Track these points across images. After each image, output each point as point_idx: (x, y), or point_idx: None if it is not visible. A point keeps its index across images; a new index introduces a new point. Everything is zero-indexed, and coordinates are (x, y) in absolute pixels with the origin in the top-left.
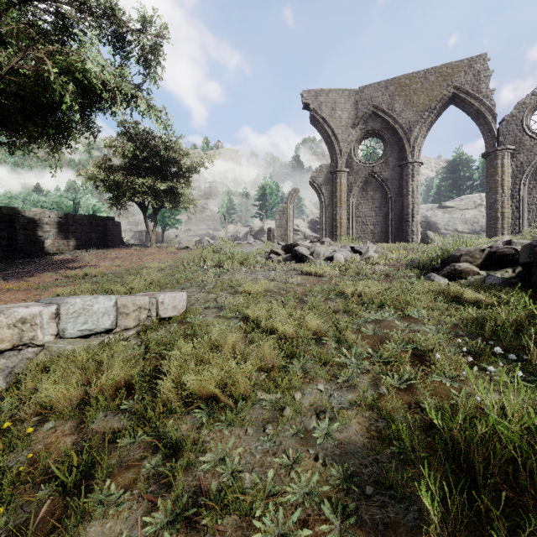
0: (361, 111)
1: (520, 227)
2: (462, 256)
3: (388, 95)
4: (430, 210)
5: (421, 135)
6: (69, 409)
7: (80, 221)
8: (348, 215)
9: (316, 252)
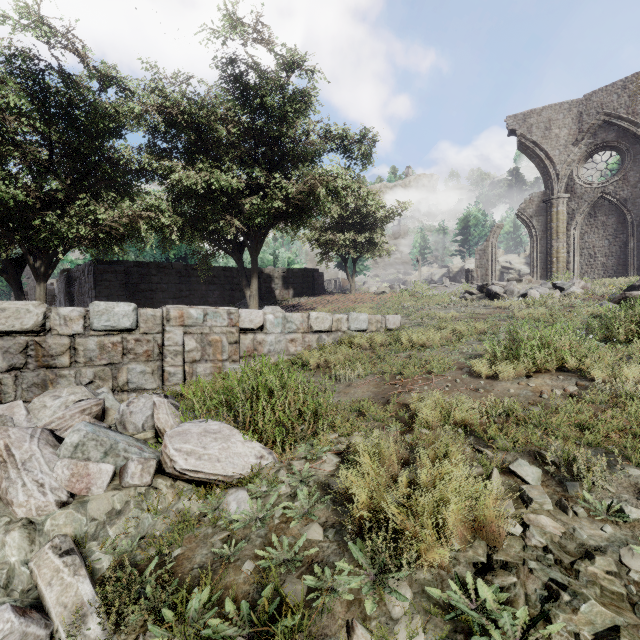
0: (586, 123)
1: None
2: None
3: (626, 96)
4: None
5: None
6: (367, 348)
7: (296, 274)
8: (568, 247)
9: (509, 290)
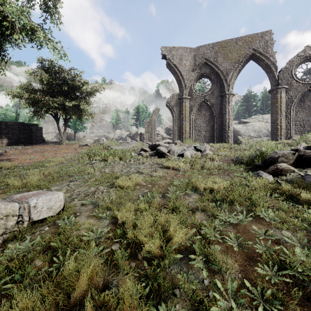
0: (197, 61)
1: (291, 134)
2: (279, 157)
3: (214, 52)
4: (235, 123)
5: (233, 77)
6: None
7: (11, 126)
8: (190, 125)
9: (172, 150)
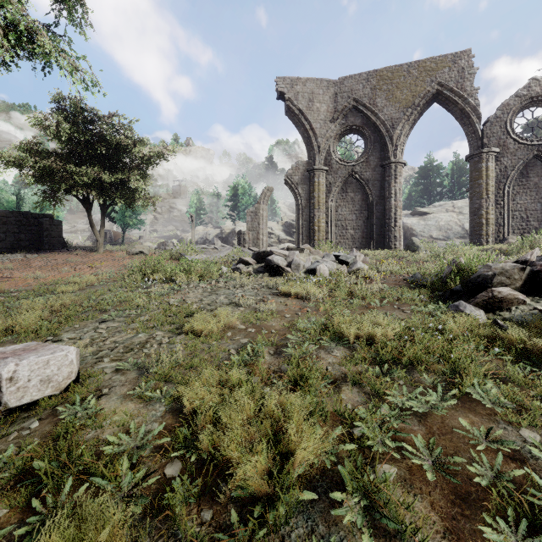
0: (340, 104)
1: (504, 235)
2: (496, 276)
3: (369, 88)
4: (405, 215)
5: (404, 133)
6: None
7: (4, 219)
8: (327, 218)
9: (295, 262)
